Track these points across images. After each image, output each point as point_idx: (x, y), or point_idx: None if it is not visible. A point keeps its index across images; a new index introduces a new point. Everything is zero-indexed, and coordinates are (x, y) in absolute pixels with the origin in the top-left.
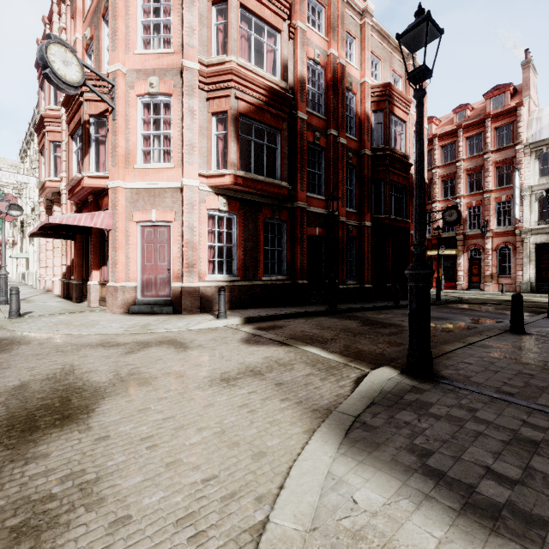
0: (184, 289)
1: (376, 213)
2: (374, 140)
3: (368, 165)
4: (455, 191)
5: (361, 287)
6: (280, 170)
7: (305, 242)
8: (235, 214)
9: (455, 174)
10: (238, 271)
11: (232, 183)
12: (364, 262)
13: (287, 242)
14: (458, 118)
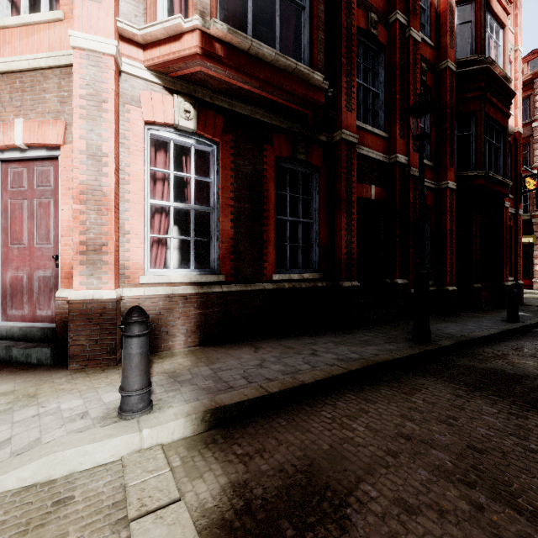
0: (74, 306)
1: (460, 169)
2: (456, 52)
3: (451, 88)
4: (530, 160)
5: (440, 291)
6: (310, 51)
7: (355, 208)
8: (214, 143)
9: (530, 138)
10: (220, 262)
11: (198, 50)
12: (446, 248)
13: (321, 208)
14: (530, 68)
